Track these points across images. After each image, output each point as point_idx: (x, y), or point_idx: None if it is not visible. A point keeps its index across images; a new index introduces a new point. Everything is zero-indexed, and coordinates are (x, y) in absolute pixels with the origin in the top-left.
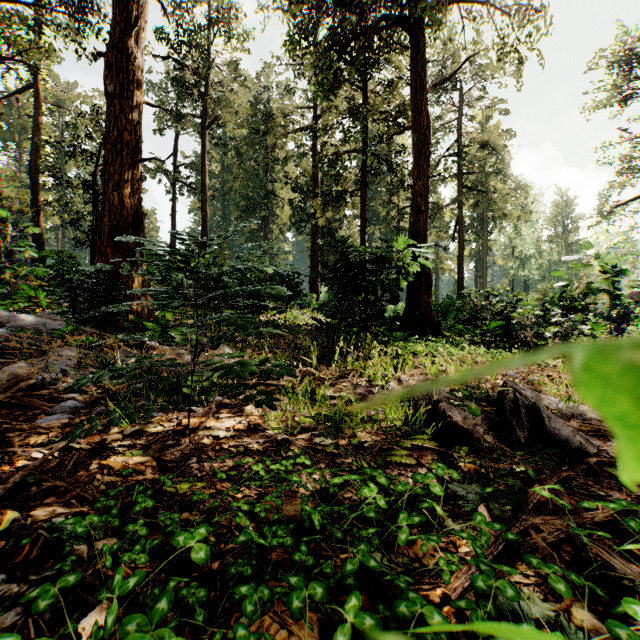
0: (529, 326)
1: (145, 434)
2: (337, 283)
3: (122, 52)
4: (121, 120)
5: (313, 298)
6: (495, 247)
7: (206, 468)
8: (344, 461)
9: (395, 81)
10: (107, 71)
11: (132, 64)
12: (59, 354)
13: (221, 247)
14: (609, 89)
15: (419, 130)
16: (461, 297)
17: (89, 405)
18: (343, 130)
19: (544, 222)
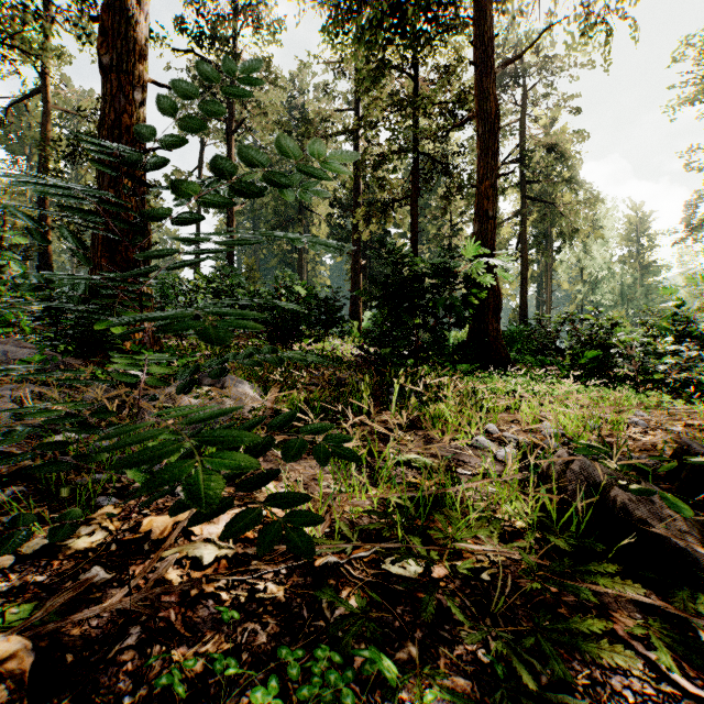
0: (634, 357)
1: (62, 554)
2: (388, 303)
3: (120, 15)
4: (119, 100)
5: (354, 326)
6: (561, 268)
7: (152, 667)
8: (456, 632)
9: (453, 67)
10: (102, 39)
11: (133, 30)
12: (1, 394)
13: (250, 270)
14: (697, 83)
15: (485, 119)
16: (524, 325)
17: (4, 481)
18: (390, 129)
19: (619, 239)
